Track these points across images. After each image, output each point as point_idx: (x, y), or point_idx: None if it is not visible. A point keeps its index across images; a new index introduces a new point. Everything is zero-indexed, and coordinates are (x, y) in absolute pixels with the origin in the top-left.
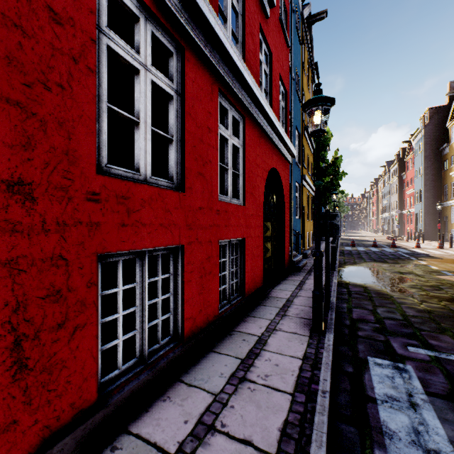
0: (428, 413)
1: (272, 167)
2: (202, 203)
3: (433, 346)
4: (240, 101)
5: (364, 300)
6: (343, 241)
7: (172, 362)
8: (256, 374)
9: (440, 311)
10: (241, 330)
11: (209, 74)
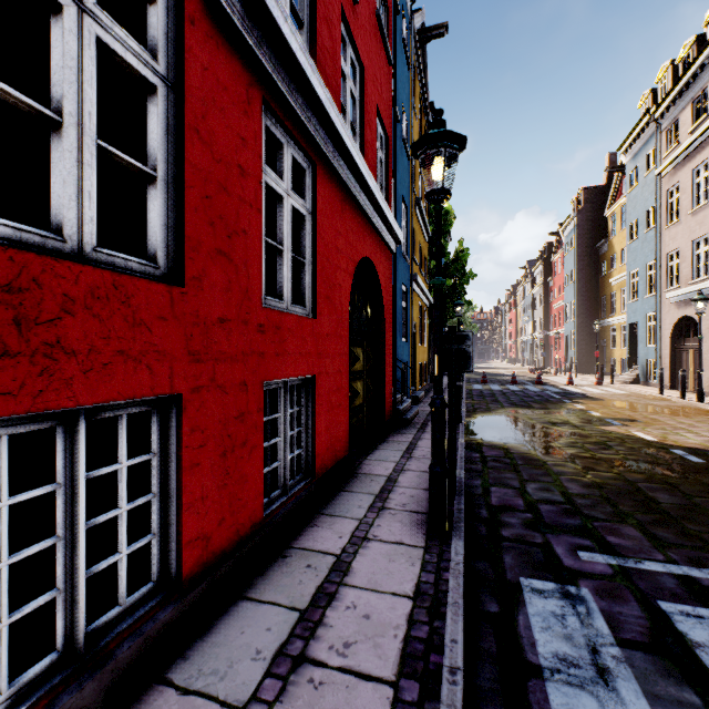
0: (628, 687)
1: (364, 255)
2: (226, 310)
3: (614, 547)
4: (306, 130)
5: (506, 471)
6: (470, 376)
7: (149, 643)
8: (327, 643)
9: (614, 483)
10: (305, 544)
11: (242, 64)
